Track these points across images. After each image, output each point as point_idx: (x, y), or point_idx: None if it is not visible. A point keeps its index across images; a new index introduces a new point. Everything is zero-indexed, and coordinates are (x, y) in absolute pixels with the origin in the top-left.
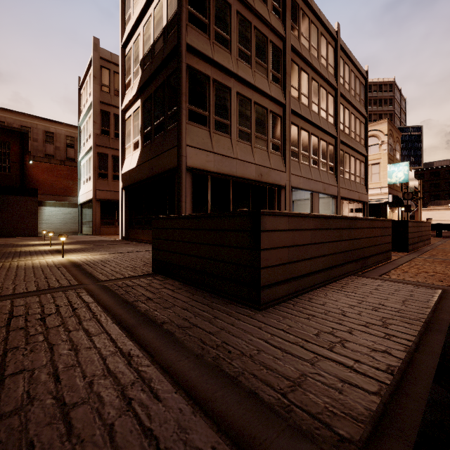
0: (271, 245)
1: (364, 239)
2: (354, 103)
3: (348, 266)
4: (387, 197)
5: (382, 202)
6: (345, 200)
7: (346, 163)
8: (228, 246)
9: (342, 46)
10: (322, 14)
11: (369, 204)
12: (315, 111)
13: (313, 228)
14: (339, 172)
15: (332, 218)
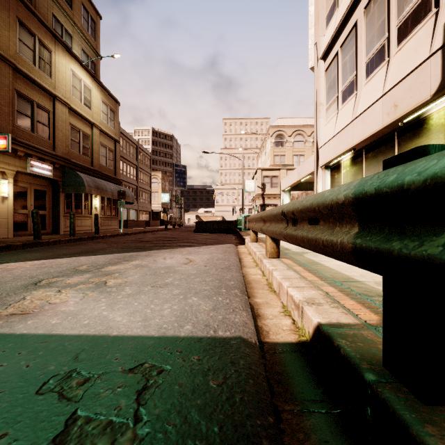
0: (129, 223)
1: (139, 223)
2: (145, 169)
3: (136, 227)
4: (161, 208)
5: (159, 211)
6: (141, 211)
7: (142, 195)
8: (124, 223)
9: (140, 147)
10: (131, 137)
11: (154, 211)
12: (129, 176)
13: (132, 222)
14: (138, 200)
15: (134, 220)
